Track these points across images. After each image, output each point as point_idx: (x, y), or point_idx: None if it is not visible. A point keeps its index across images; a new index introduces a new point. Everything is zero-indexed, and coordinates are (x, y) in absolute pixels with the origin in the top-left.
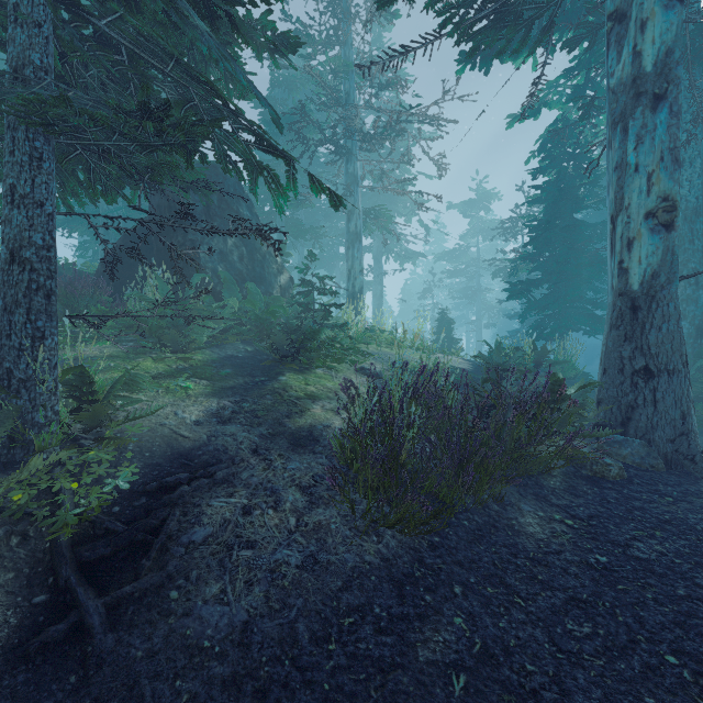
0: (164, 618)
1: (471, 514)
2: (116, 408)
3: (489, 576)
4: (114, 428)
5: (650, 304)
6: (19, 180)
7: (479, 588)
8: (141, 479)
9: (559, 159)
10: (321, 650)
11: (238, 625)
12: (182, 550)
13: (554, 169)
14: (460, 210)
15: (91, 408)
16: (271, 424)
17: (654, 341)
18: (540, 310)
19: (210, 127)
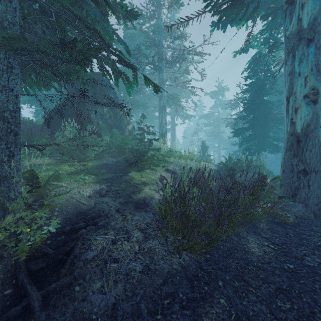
0: (72, 302)
1: (224, 242)
2: (50, 190)
3: (235, 275)
4: (49, 200)
5: (306, 139)
6: (1, 78)
7: (231, 282)
8: (61, 226)
9: (257, 72)
10: (153, 319)
11: (110, 305)
12: (82, 264)
13: (254, 76)
14: (210, 95)
15: (37, 190)
16: (125, 197)
17: (308, 156)
18: (248, 141)
19: (95, 53)
